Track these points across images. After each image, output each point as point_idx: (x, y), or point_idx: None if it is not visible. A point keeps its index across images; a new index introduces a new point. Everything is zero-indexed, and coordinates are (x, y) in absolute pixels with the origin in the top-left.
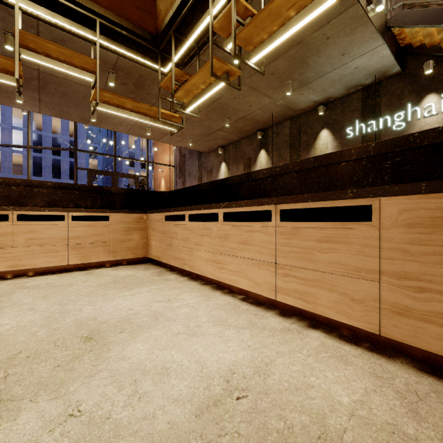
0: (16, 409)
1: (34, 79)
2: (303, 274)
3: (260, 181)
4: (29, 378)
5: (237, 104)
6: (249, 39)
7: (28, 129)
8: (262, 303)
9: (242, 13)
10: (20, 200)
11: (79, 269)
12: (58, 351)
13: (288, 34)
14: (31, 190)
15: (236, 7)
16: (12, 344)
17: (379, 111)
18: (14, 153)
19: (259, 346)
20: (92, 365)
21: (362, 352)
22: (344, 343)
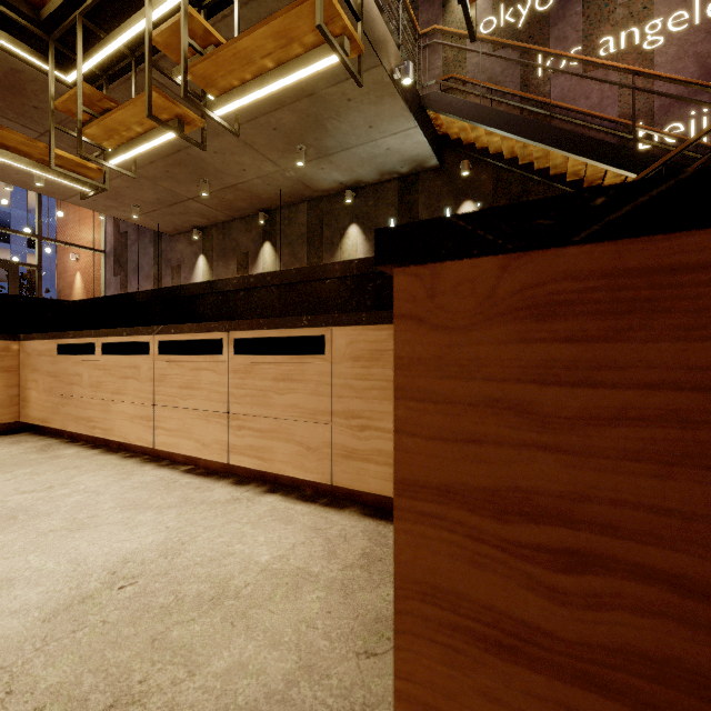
0: None
1: None
2: (260, 424)
3: (229, 294)
4: None
5: (221, 162)
6: (210, 79)
7: None
8: (216, 472)
9: (201, 35)
10: None
11: None
12: None
13: (266, 92)
14: None
15: (190, 24)
16: None
17: (417, 211)
18: None
19: (183, 525)
20: None
21: (314, 509)
22: (299, 503)
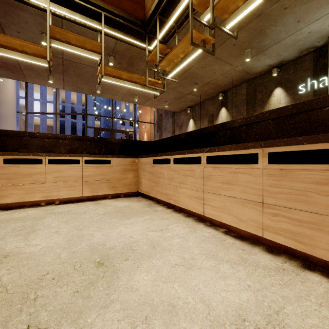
0: None
1: (60, 65)
2: (297, 215)
3: (235, 129)
4: (53, 303)
5: (203, 72)
6: (225, 7)
7: (56, 101)
8: (245, 238)
9: None
10: (50, 149)
11: (90, 200)
12: (77, 275)
13: None
14: (57, 141)
15: None
16: (41, 264)
17: None
18: (48, 118)
19: (259, 287)
20: (105, 293)
21: None
22: None
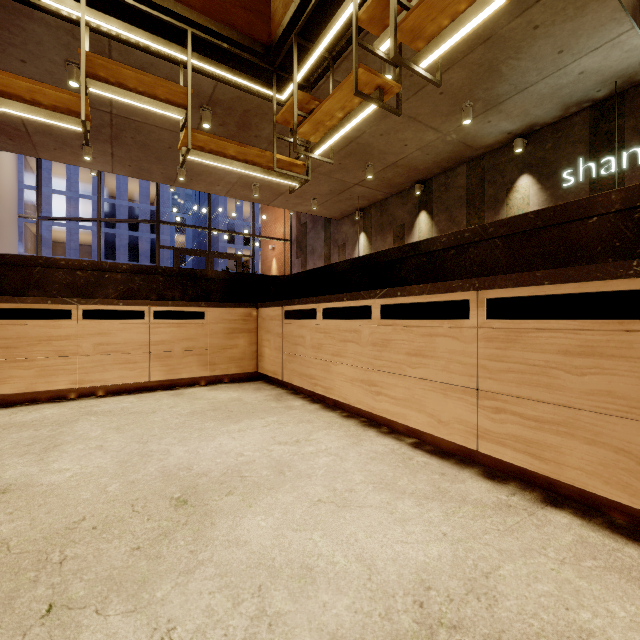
0: (74, 626)
1: (105, 127)
2: (533, 410)
3: (436, 254)
4: (95, 568)
5: (384, 143)
6: (418, 29)
7: (99, 196)
8: (449, 453)
9: None
10: (87, 290)
11: (164, 388)
12: (137, 522)
13: (487, 13)
14: (101, 276)
15: None
16: (72, 504)
17: (621, 140)
18: (82, 229)
19: (462, 535)
20: (189, 550)
21: None
22: (623, 541)
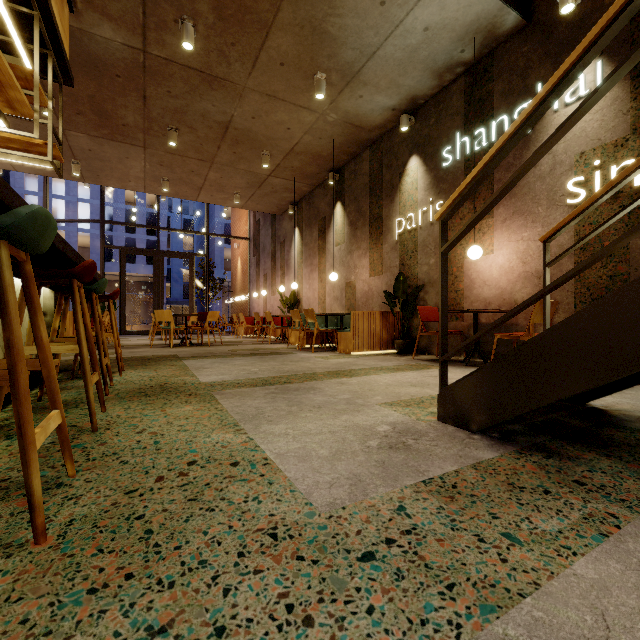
0: None
1: None
2: None
3: None
4: None
5: (265, 128)
6: None
7: (45, 196)
8: None
9: None
10: None
11: None
12: None
13: None
14: None
15: None
16: None
17: (491, 107)
18: (81, 232)
19: None
20: None
21: None
22: None
